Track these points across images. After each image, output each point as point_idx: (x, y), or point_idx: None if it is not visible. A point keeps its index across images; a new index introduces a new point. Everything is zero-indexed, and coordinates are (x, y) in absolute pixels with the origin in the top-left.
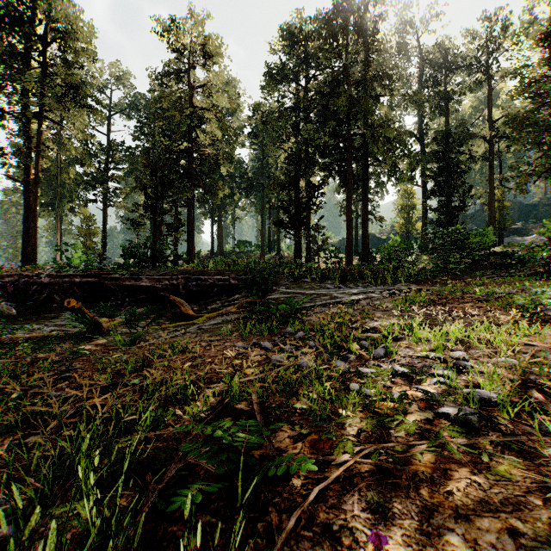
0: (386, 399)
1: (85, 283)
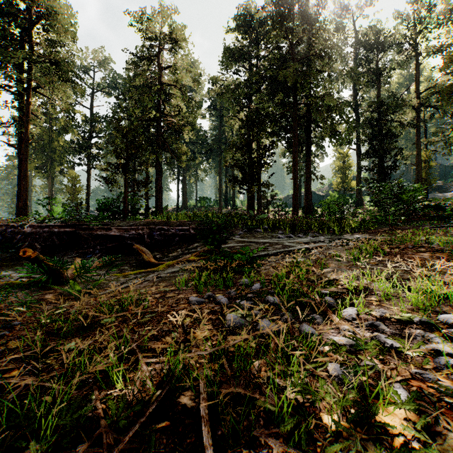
0: (391, 401)
1: (63, 233)
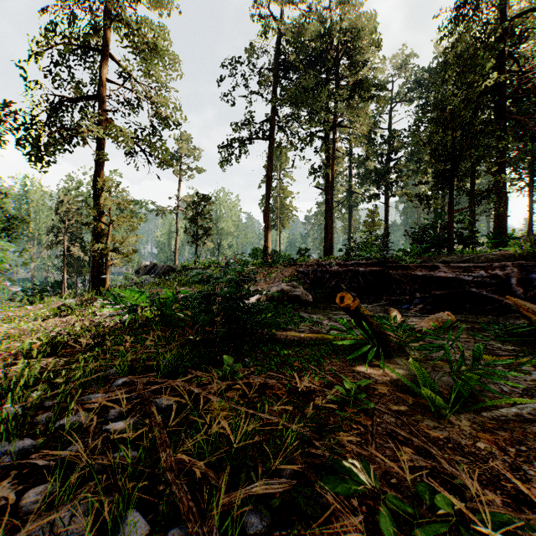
0: None
1: (368, 273)
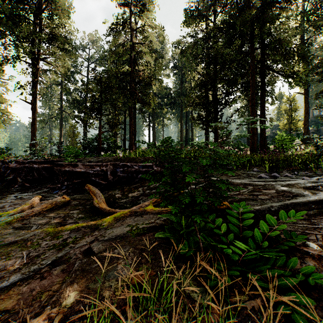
0: None
1: (42, 168)
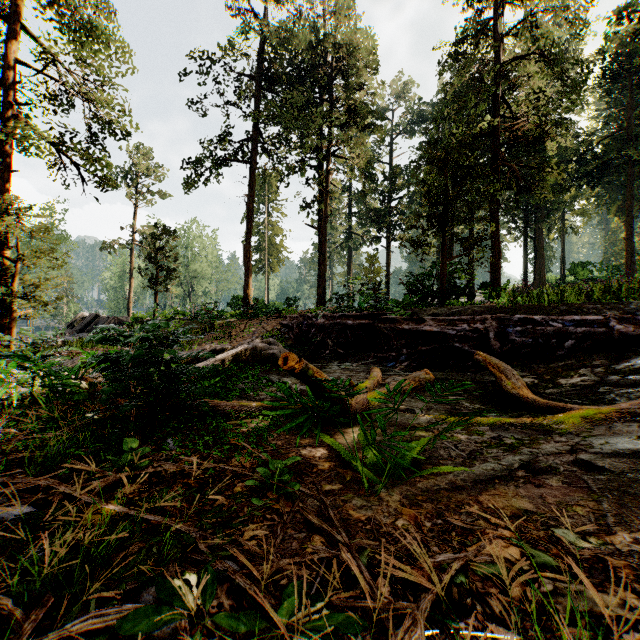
0: None
1: (357, 326)
